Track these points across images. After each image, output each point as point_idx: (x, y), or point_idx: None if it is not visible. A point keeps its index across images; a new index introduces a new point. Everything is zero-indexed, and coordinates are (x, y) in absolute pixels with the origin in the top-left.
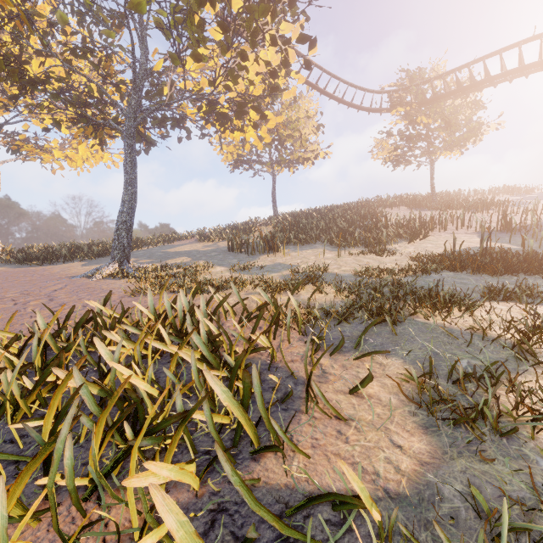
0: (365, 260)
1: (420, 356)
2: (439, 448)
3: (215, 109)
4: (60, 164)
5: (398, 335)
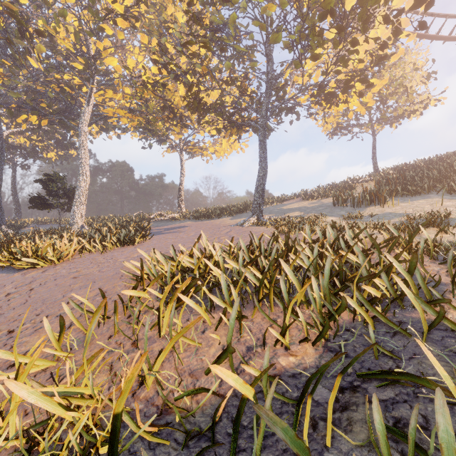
0: None
1: None
2: None
3: (323, 91)
4: (210, 156)
5: None
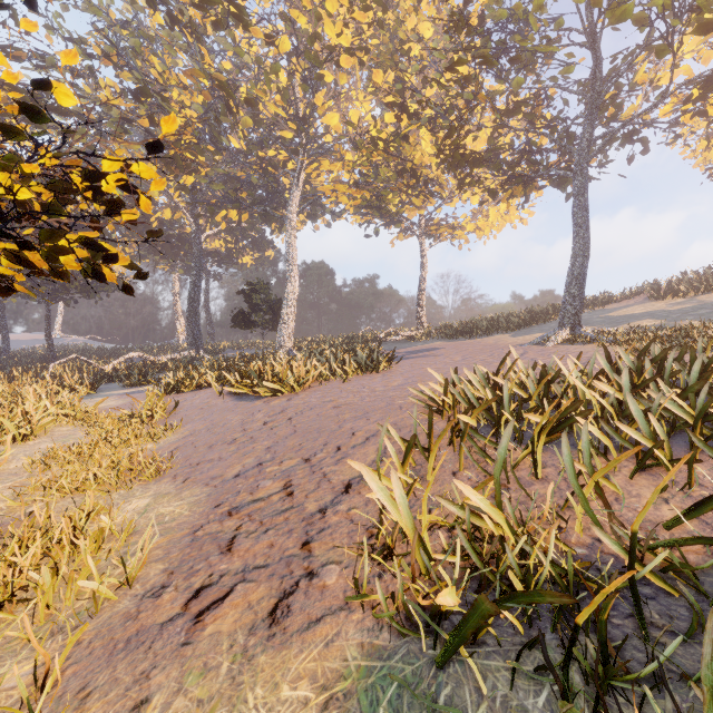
0: None
1: None
2: None
3: None
4: (465, 237)
5: None
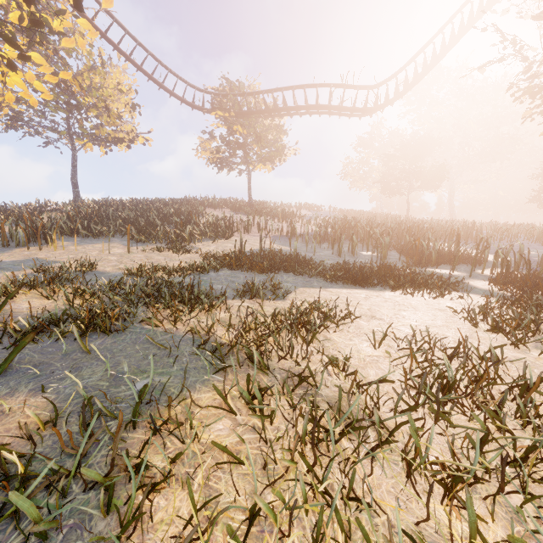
0: (156, 258)
1: (91, 384)
2: None
3: None
4: None
5: (95, 353)
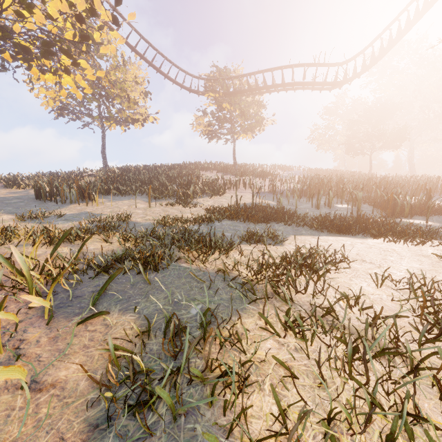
0: (170, 211)
1: (159, 307)
2: None
3: (11, 37)
4: None
5: (153, 284)
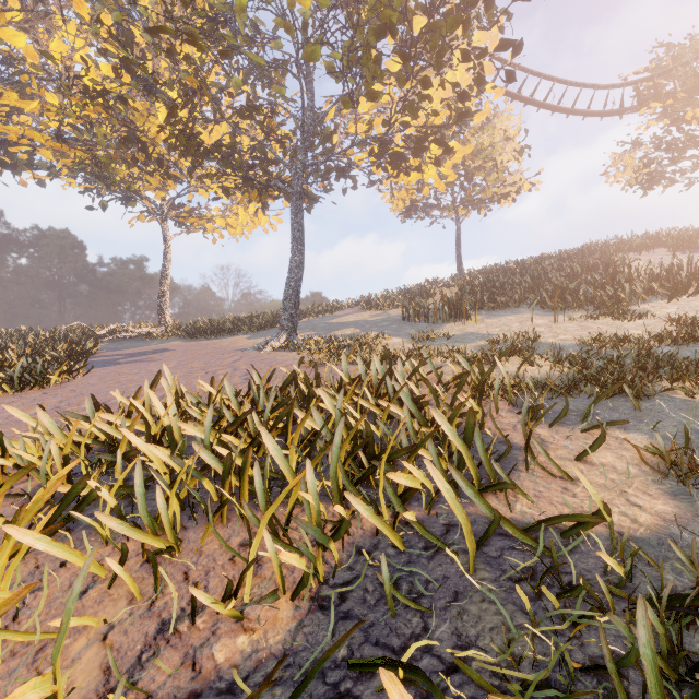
0: (595, 327)
1: (674, 434)
2: (689, 512)
3: (388, 150)
4: (220, 232)
5: (643, 411)
